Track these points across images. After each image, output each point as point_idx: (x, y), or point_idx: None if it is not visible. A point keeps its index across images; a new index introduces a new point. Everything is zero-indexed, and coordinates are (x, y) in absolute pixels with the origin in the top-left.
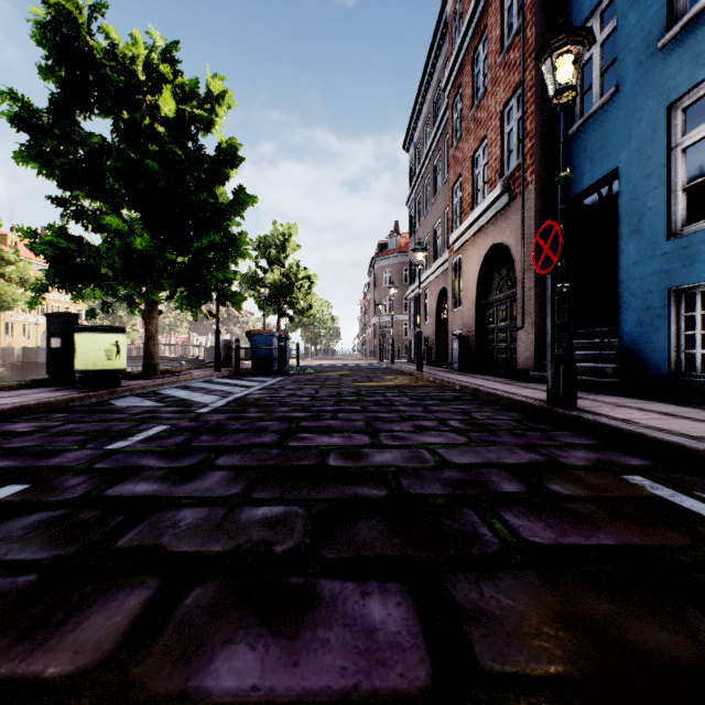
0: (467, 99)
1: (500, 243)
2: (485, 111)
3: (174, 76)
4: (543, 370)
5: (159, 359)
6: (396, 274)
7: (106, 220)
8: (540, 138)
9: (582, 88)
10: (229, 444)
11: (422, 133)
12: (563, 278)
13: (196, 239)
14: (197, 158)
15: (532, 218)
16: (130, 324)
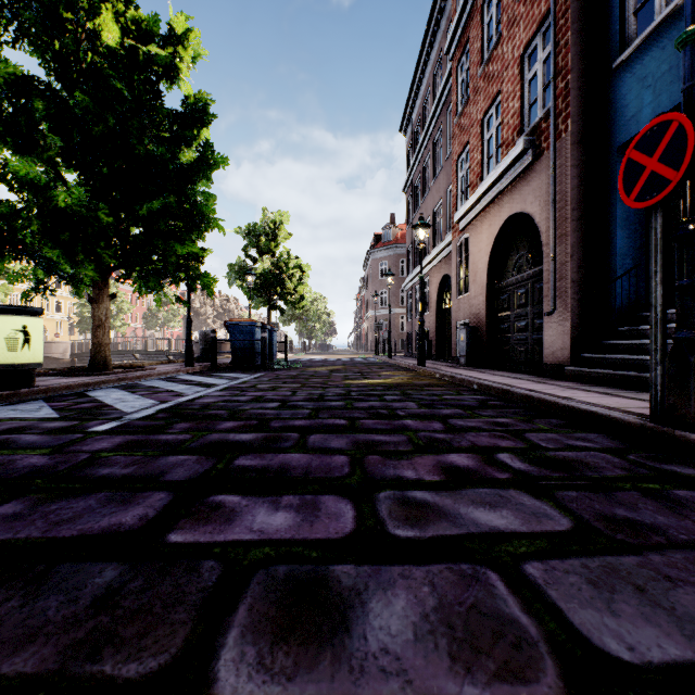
0: (476, 55)
1: (518, 215)
2: (499, 62)
3: (126, 7)
4: (582, 365)
5: (145, 353)
6: (392, 266)
7: (10, 165)
8: (577, 73)
9: (635, 3)
10: (26, 537)
11: (421, 111)
12: (692, 206)
13: (147, 202)
14: (155, 108)
15: (566, 175)
16: (120, 318)
